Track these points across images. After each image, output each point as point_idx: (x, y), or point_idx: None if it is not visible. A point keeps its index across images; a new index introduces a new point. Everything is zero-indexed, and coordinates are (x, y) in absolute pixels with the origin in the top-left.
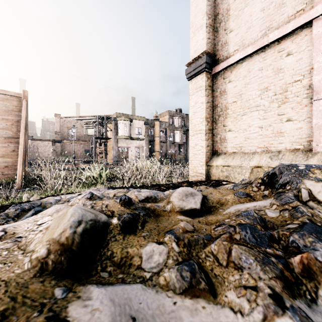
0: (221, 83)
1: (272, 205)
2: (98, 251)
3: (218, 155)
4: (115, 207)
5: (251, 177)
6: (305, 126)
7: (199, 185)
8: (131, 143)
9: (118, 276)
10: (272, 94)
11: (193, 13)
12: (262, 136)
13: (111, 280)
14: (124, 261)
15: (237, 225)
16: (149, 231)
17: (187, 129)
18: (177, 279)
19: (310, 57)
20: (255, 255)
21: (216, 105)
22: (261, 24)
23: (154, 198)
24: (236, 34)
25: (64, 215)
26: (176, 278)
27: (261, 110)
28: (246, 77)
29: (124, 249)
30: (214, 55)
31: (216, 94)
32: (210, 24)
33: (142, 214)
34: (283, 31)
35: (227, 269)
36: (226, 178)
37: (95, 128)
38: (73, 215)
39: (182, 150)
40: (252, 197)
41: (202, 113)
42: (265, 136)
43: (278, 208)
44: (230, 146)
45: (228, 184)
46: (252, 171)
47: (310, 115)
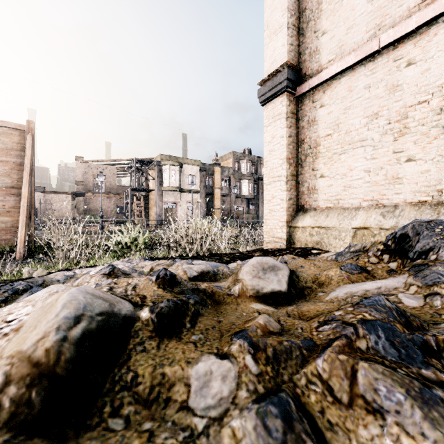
0: (309, 108)
1: (409, 285)
2: (109, 374)
3: (304, 211)
4: (149, 288)
5: (354, 243)
6: (435, 168)
7: (278, 255)
8: (181, 196)
9: (144, 426)
10: (385, 123)
11: (269, 9)
12: (370, 184)
13: (128, 438)
14: (156, 393)
15: (359, 323)
16: (203, 332)
17: (260, 178)
18: (257, 435)
19: (442, 67)
20: (406, 385)
21: (302, 140)
22: (369, 21)
23: (212, 274)
24: (331, 38)
25: (51, 305)
26: (256, 432)
27: (368, 147)
28: (346, 98)
29: (158, 369)
30: (299, 68)
31: (301, 124)
32: (293, 24)
33: (192, 300)
34: (401, 30)
35: (351, 411)
36: (316, 245)
37: (132, 175)
38: (66, 305)
39: (253, 207)
40: (371, 273)
41: (281, 152)
42: (375, 183)
43: (421, 291)
44: (322, 199)
45: (326, 253)
46: (356, 234)
47: (442, 152)
